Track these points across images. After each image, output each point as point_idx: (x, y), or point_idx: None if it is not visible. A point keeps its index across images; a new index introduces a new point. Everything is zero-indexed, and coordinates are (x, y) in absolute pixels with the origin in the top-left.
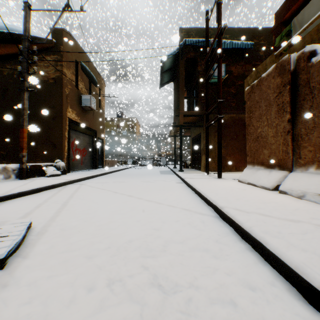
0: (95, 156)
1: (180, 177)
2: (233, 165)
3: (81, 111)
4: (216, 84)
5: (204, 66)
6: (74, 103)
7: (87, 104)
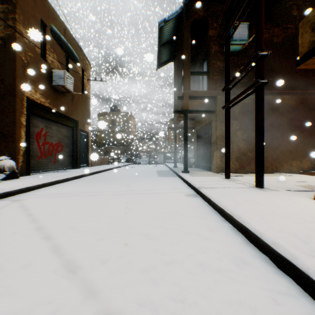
0: (75, 152)
1: (189, 184)
2: None
3: (51, 92)
4: (233, 54)
5: (217, 30)
6: (38, 79)
7: (60, 83)
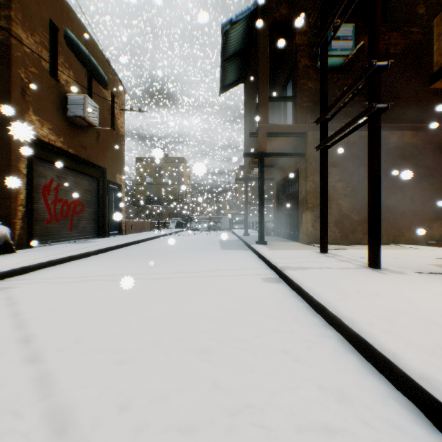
0: (102, 214)
1: (267, 262)
2: (364, 231)
3: (66, 127)
4: (331, 71)
5: (308, 36)
6: (46, 107)
7: (78, 113)
